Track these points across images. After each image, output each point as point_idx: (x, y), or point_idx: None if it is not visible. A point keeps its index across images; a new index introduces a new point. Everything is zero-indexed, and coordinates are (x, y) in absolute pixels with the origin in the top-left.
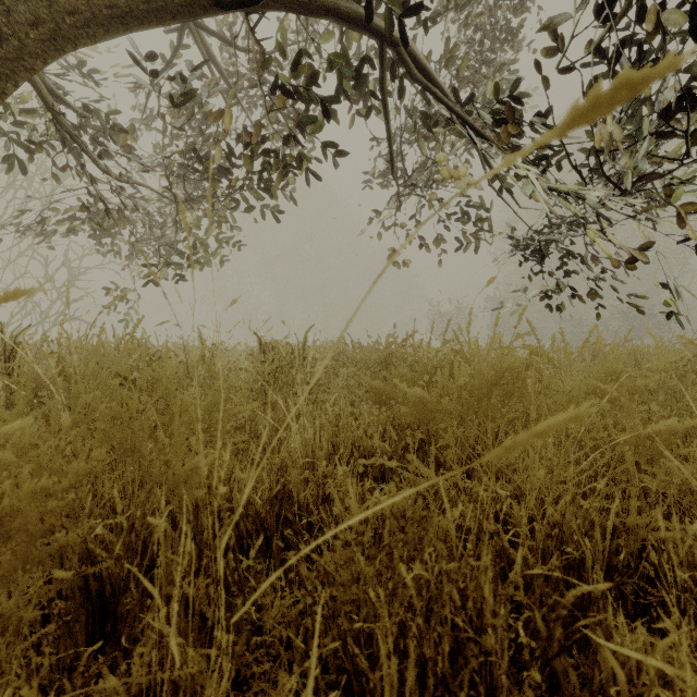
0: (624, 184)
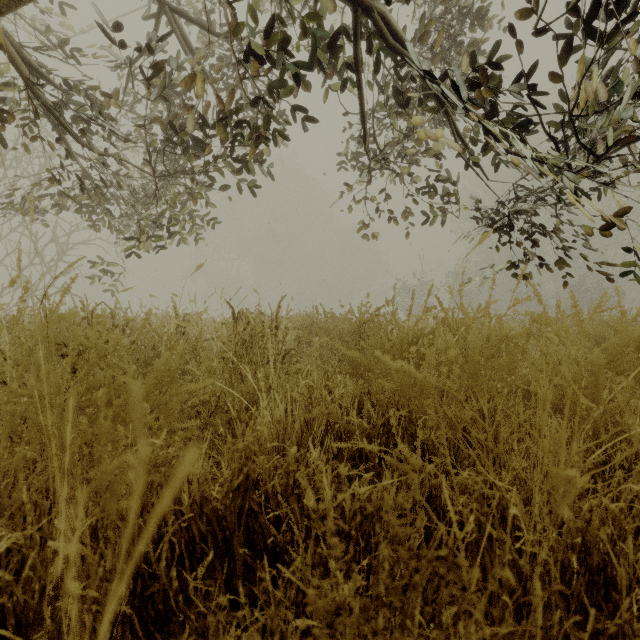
0: (598, 153)
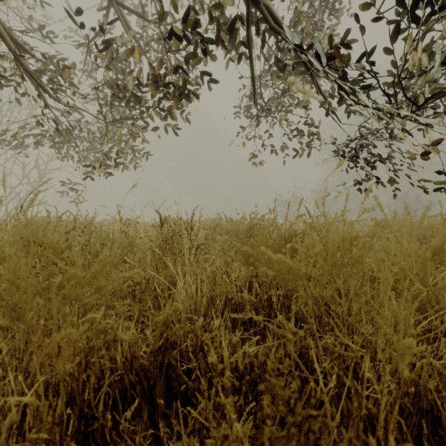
0: (419, 105)
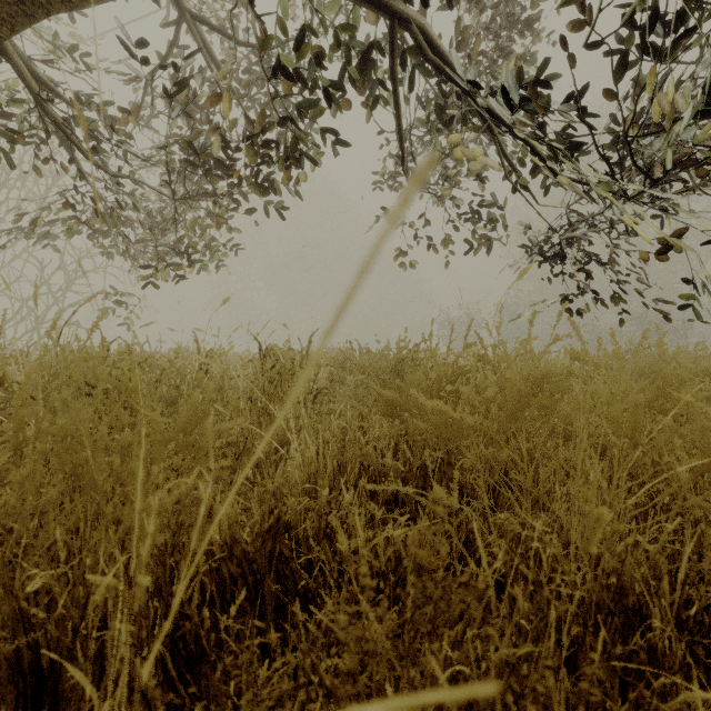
0: (655, 176)
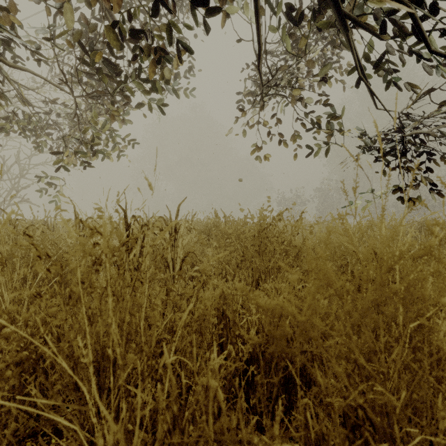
0: None
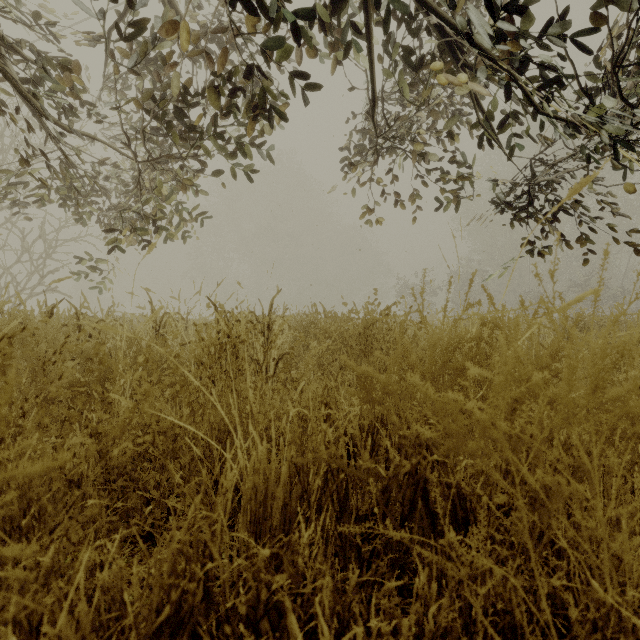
0: None
